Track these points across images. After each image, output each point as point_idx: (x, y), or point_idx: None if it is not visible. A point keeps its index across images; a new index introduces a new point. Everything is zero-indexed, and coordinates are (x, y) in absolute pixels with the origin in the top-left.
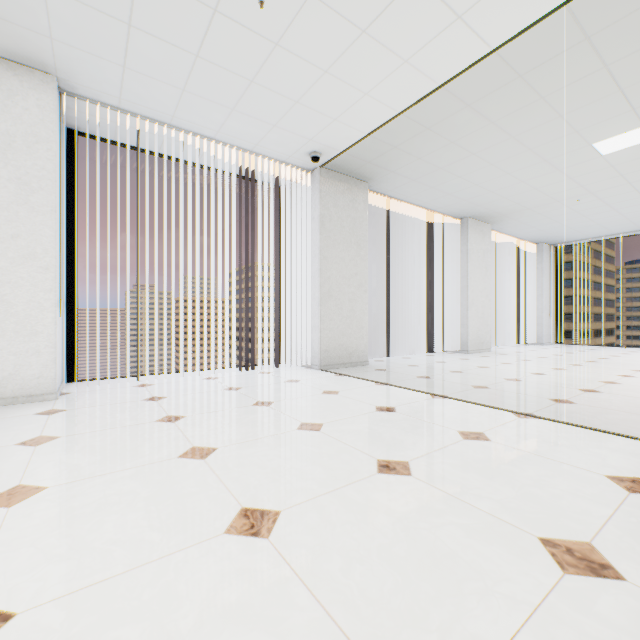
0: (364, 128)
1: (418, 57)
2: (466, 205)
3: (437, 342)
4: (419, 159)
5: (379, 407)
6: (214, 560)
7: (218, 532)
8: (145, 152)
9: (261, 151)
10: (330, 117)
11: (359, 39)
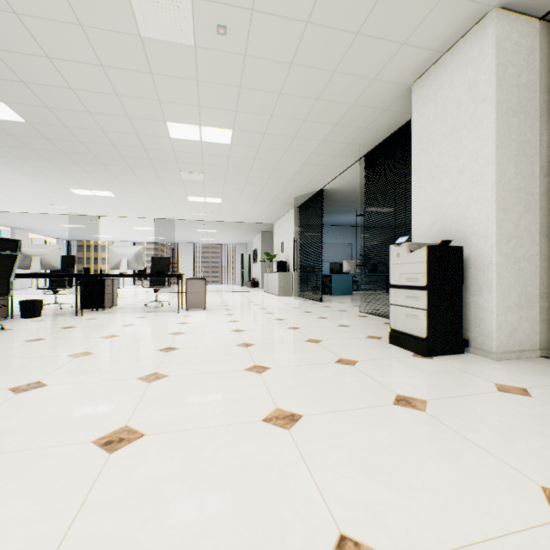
0: None
1: None
2: (15, 225)
3: None
4: None
5: None
6: None
7: None
8: None
9: None
10: None
11: None
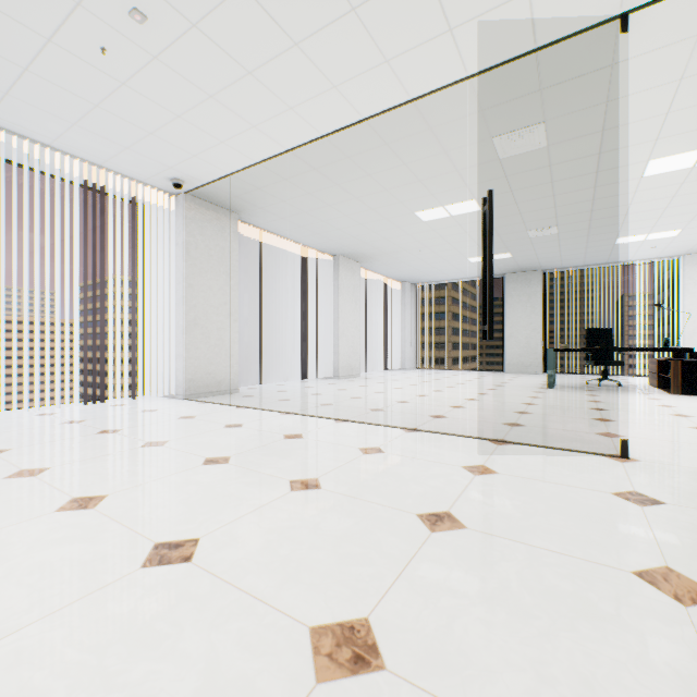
0: (226, 168)
1: (264, 126)
2: (335, 245)
3: (314, 369)
4: (284, 202)
5: (229, 425)
6: (44, 524)
7: (49, 512)
8: None
9: (113, 167)
10: (189, 153)
11: (208, 101)
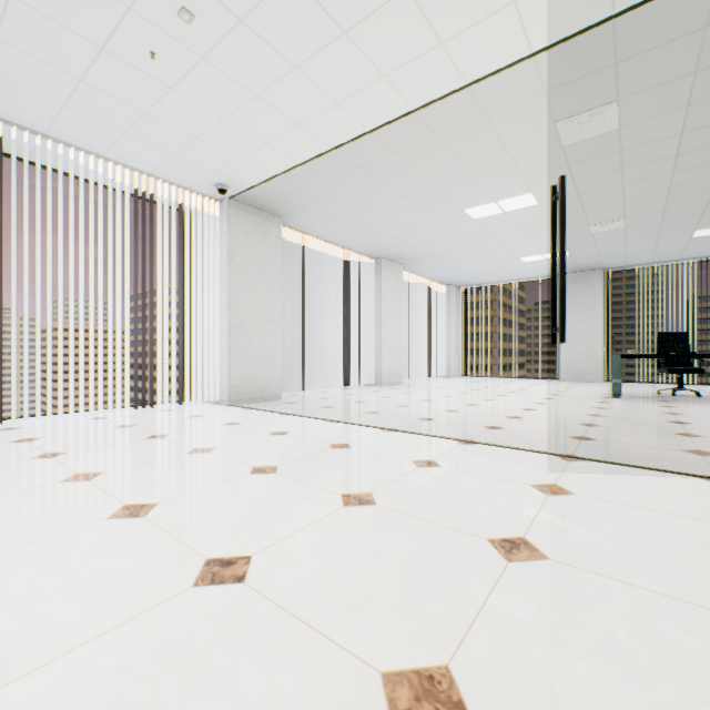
0: (270, 171)
1: (309, 124)
2: (378, 247)
3: (356, 376)
4: (327, 203)
5: (274, 432)
6: (97, 532)
7: (101, 519)
8: (9, 157)
9: (161, 175)
10: (234, 156)
11: (254, 101)
